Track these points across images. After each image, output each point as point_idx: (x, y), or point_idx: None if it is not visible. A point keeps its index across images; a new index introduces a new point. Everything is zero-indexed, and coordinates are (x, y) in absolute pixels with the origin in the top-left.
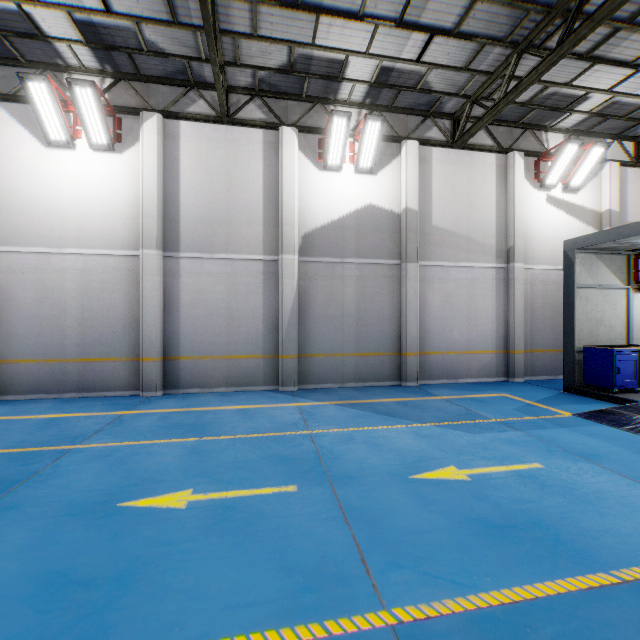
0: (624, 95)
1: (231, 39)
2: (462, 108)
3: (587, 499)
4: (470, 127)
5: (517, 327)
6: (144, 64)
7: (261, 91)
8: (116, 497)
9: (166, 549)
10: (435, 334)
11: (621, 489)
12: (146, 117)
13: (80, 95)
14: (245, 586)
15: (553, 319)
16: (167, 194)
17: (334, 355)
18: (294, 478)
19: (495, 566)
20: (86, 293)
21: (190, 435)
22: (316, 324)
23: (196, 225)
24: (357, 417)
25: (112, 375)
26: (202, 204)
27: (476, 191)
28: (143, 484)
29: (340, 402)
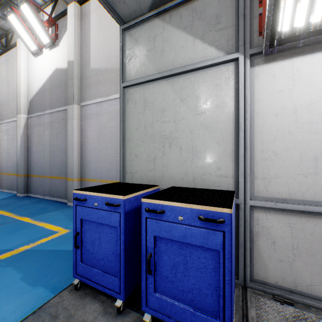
0: None
1: None
2: None
3: None
4: None
5: None
6: None
7: None
8: None
9: None
10: (92, 164)
11: None
12: None
13: None
14: None
15: None
16: None
17: (41, 176)
18: None
19: None
20: None
21: None
22: (34, 156)
23: (1, 107)
24: None
25: None
26: (2, 96)
27: None
28: None
29: None
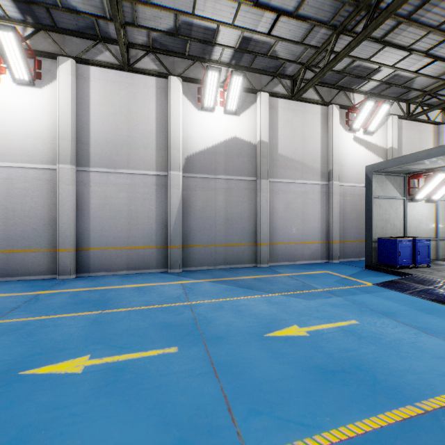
0: (402, 70)
1: (130, 4)
2: (298, 72)
3: (391, 346)
4: (304, 85)
5: (334, 225)
6: (60, 19)
7: (154, 48)
8: (20, 366)
9: (58, 413)
10: (280, 230)
11: (412, 337)
12: (62, 61)
13: (4, 38)
14: (127, 444)
15: (357, 220)
16: (79, 122)
17: (209, 245)
18: (176, 341)
19: (332, 406)
20: (10, 198)
21: (94, 309)
22: (196, 223)
23: (103, 147)
24: (225, 290)
25: (33, 263)
26: (108, 131)
27: (308, 131)
28: (47, 353)
29: (213, 280)
